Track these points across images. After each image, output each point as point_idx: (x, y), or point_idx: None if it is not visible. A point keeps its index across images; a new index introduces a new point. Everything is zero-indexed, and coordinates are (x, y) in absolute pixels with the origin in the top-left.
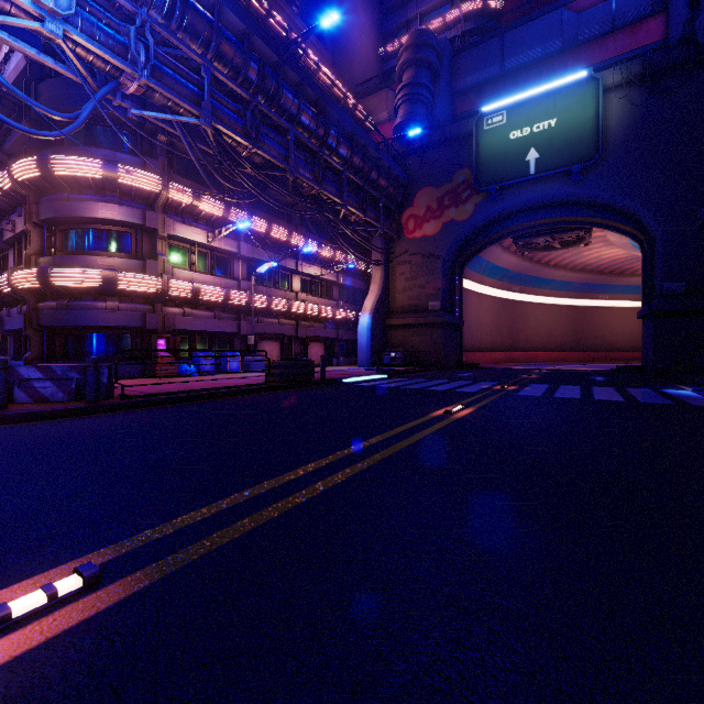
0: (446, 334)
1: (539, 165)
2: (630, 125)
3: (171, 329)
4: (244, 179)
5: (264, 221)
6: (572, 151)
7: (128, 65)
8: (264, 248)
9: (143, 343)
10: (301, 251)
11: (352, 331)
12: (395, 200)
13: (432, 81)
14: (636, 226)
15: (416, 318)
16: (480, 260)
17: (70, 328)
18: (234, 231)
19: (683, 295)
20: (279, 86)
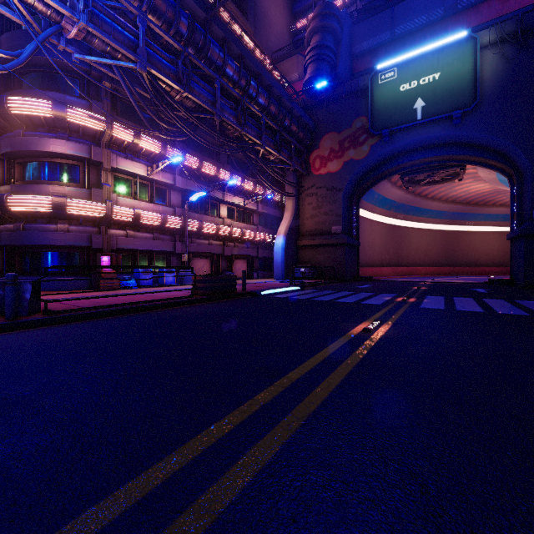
0: (346, 253)
1: (425, 112)
2: (504, 77)
3: (114, 248)
4: (178, 121)
5: (196, 158)
6: (453, 99)
7: (66, 8)
8: (196, 181)
9: (90, 260)
10: (228, 184)
11: (269, 250)
12: (304, 143)
13: (335, 45)
14: (506, 162)
15: (321, 239)
16: (372, 193)
17: (26, 247)
18: (171, 166)
19: None
20: (207, 39)
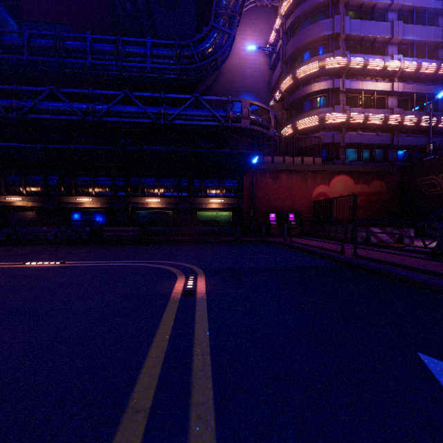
0: None
1: None
2: None
3: None
4: None
5: None
6: None
7: None
8: None
9: None
10: None
11: None
12: None
13: None
14: None
15: None
16: None
17: None
18: None
19: None
20: None
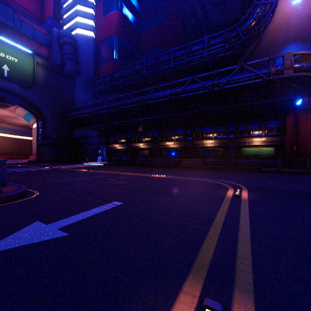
0: None
1: (9, 74)
2: (43, 80)
3: None
4: None
5: None
6: (24, 77)
7: None
8: None
9: None
10: None
11: None
12: None
13: None
14: (39, 112)
15: None
16: None
17: None
18: None
19: (57, 139)
20: None
